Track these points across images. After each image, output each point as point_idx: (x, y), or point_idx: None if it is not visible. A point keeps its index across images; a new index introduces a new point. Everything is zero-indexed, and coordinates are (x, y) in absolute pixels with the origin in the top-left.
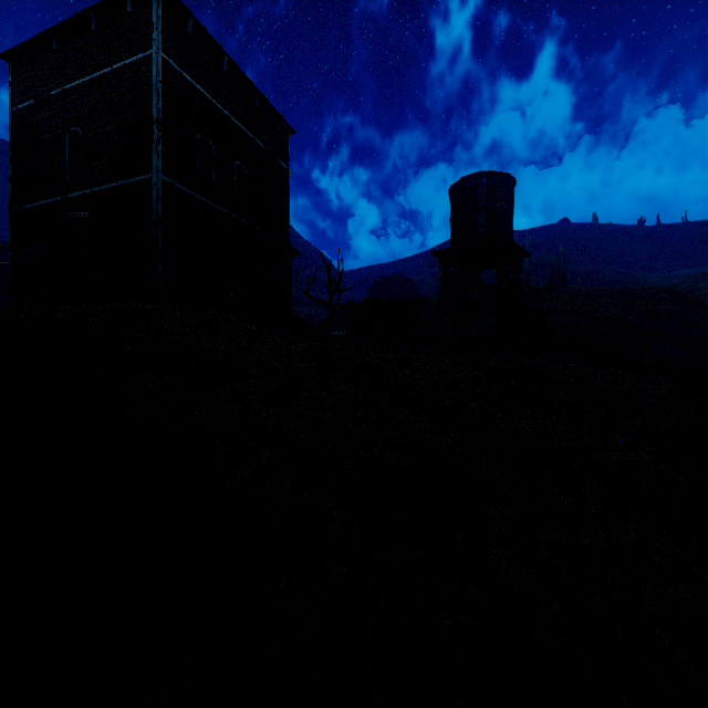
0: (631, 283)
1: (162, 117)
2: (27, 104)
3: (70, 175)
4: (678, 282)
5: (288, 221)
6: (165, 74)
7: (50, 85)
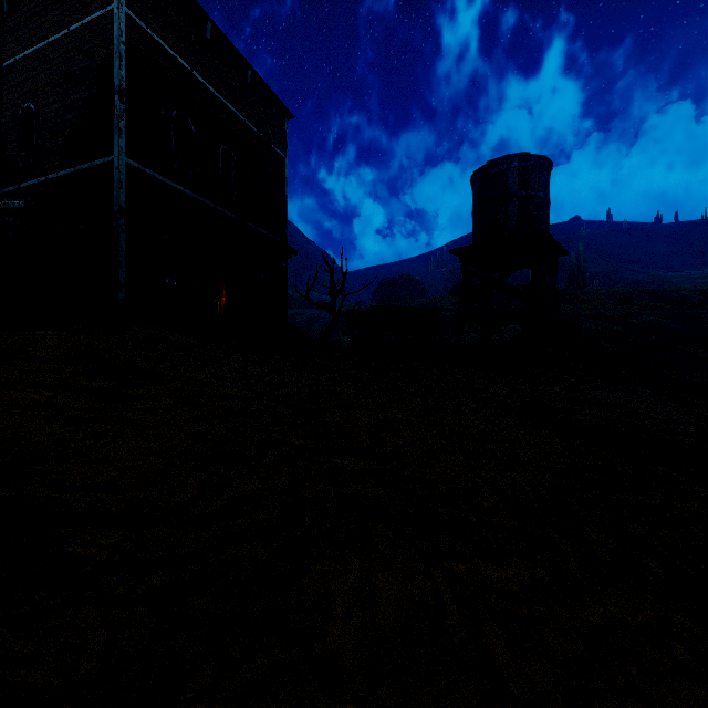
0: (652, 283)
1: (125, 87)
2: None
3: (23, 160)
4: (705, 282)
5: (285, 217)
6: (130, 35)
7: (2, 56)
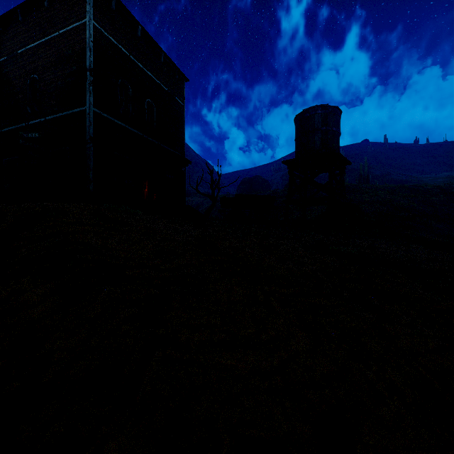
0: (411, 182)
1: (93, 67)
2: (2, 59)
3: (30, 108)
4: (443, 181)
5: (183, 141)
6: (95, 36)
7: (17, 46)
